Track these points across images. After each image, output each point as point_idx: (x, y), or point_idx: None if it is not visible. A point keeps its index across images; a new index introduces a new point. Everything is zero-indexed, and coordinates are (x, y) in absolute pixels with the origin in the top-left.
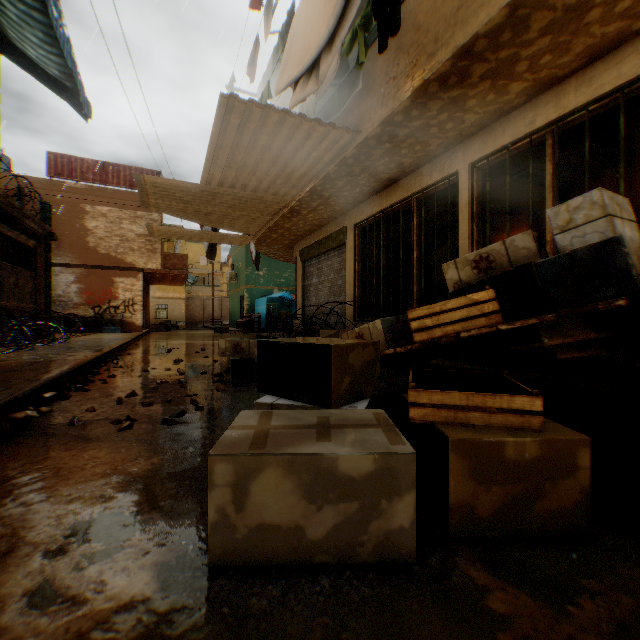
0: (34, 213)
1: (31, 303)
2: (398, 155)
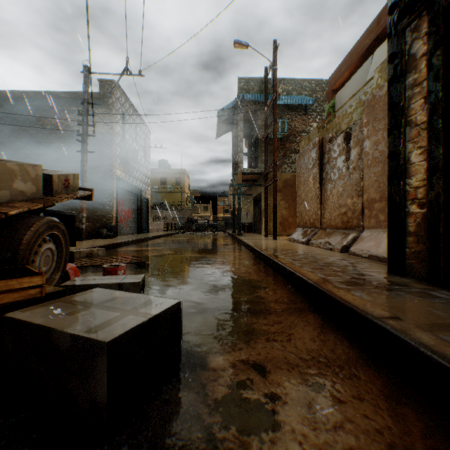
0: None
1: None
2: None
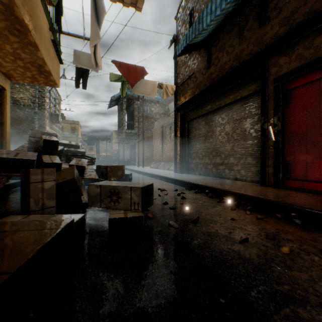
0: None
1: None
2: None
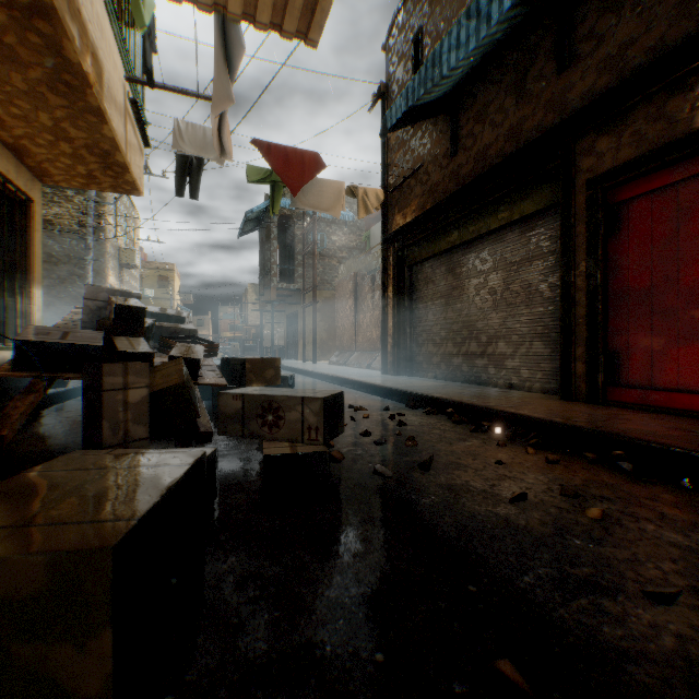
0: None
1: None
2: None
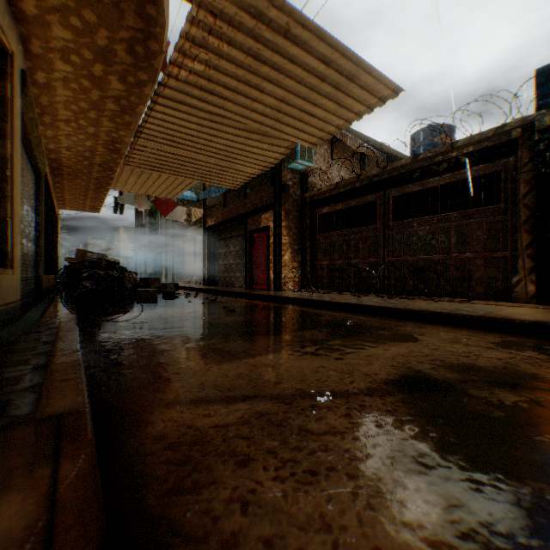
0: (447, 143)
1: (482, 250)
2: (80, 185)
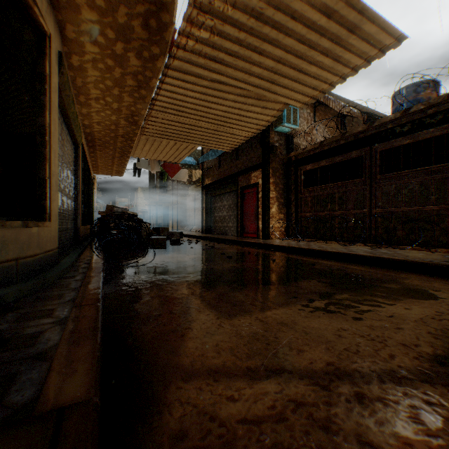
0: (442, 94)
1: None
2: (108, 154)
